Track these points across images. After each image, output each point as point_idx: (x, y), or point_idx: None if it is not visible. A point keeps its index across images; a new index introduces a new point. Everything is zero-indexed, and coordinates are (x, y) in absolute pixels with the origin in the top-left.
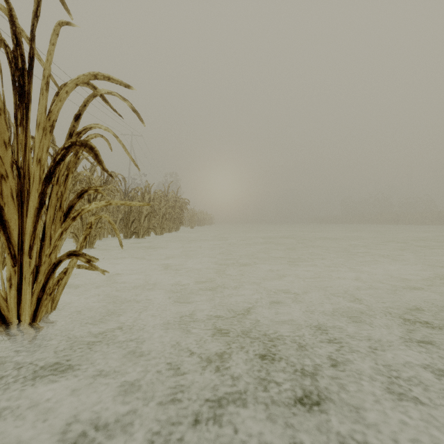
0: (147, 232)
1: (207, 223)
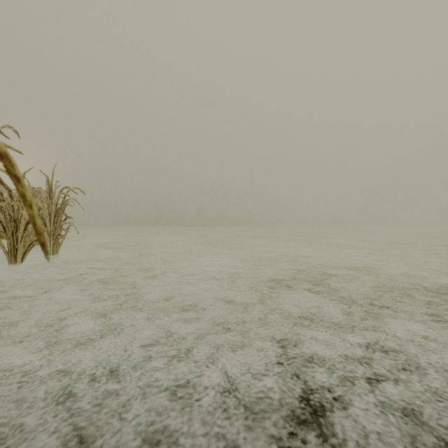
0: None
1: None
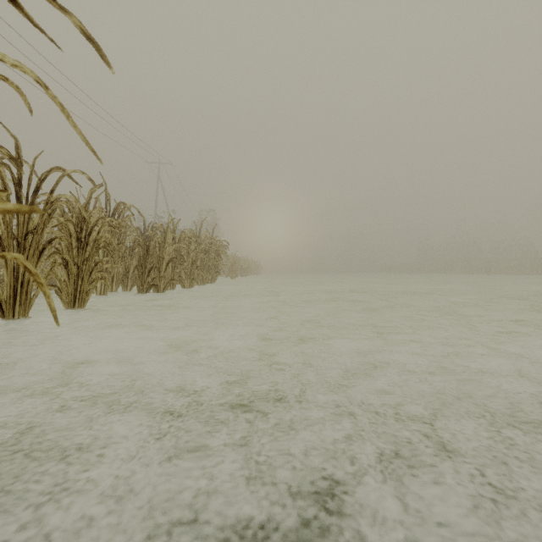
0: (170, 284)
1: (252, 272)
